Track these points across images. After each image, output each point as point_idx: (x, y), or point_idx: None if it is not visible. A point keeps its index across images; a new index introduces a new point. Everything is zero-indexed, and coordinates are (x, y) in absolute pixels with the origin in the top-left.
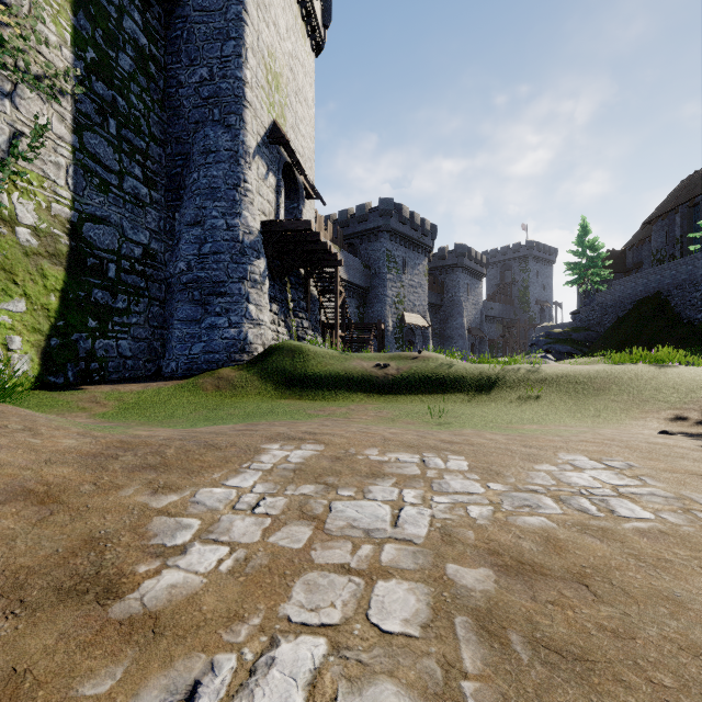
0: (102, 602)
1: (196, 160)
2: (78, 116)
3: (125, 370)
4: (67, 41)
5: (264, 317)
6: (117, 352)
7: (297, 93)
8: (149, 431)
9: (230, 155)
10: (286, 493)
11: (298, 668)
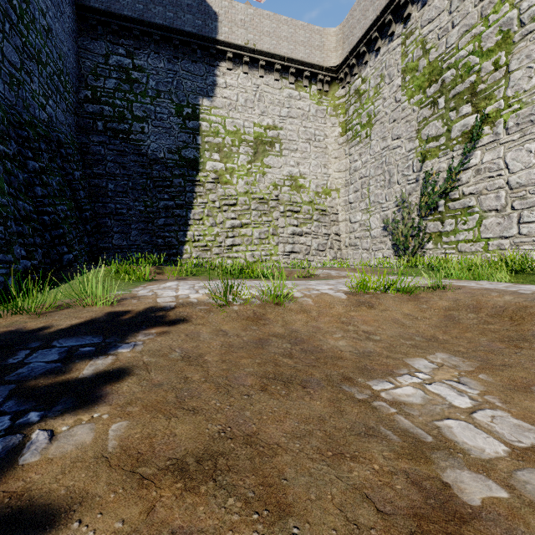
0: None
1: None
2: None
3: None
4: None
5: None
6: None
7: None
8: None
9: None
10: None
11: (450, 396)
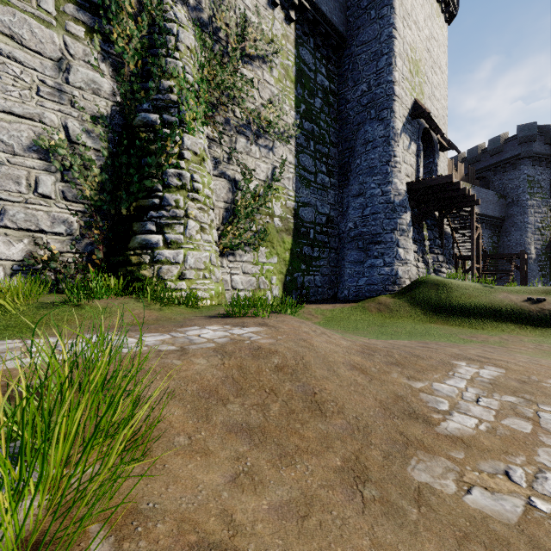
0: (428, 425)
1: (359, 150)
2: (297, 147)
3: (317, 294)
4: (292, 106)
5: (410, 257)
6: (314, 283)
7: (433, 67)
8: (366, 340)
9: (383, 140)
10: (494, 397)
11: None
